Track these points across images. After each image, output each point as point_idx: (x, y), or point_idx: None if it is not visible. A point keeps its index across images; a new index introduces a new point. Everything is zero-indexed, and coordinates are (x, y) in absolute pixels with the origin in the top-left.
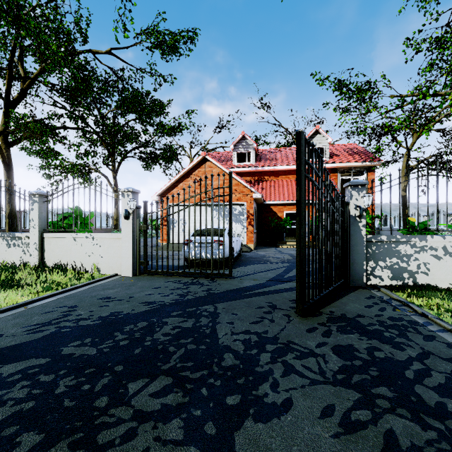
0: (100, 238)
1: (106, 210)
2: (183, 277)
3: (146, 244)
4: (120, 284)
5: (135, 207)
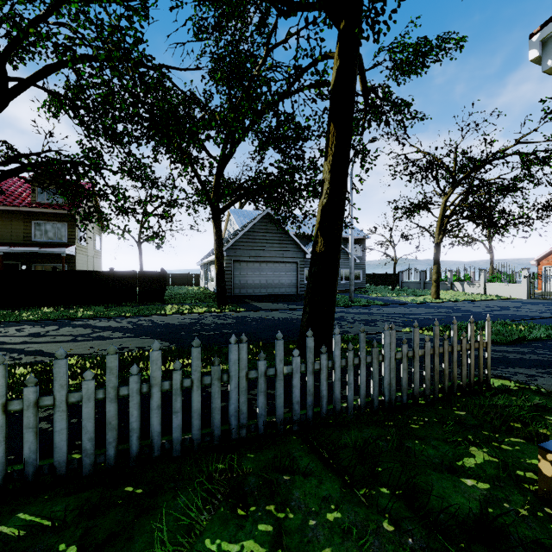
0: (511, 285)
1: (514, 275)
2: (551, 300)
3: (533, 288)
4: (523, 299)
5: (528, 274)
